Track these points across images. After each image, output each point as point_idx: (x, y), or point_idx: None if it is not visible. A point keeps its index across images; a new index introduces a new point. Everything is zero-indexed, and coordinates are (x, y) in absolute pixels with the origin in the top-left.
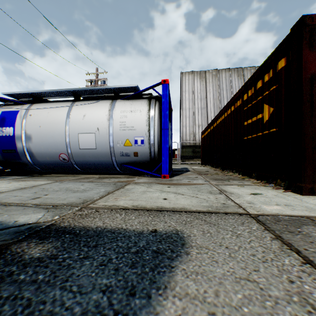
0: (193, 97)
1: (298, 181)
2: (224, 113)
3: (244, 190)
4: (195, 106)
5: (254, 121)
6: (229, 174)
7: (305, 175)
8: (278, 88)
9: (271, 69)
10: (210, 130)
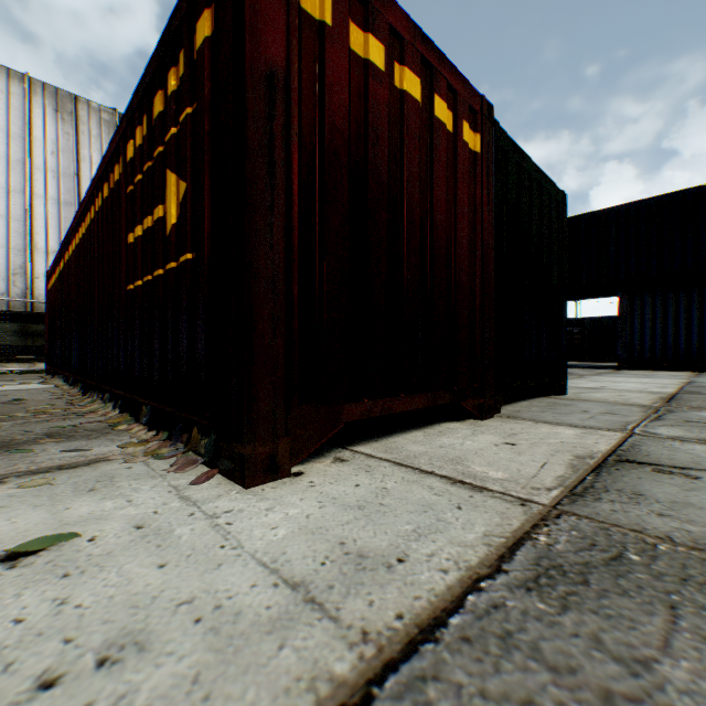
0: (29, 158)
1: (239, 438)
2: (93, 208)
3: (2, 525)
4: (35, 190)
5: (148, 229)
6: (89, 408)
7: (257, 414)
8: (197, 111)
9: (184, 51)
10: (65, 263)
